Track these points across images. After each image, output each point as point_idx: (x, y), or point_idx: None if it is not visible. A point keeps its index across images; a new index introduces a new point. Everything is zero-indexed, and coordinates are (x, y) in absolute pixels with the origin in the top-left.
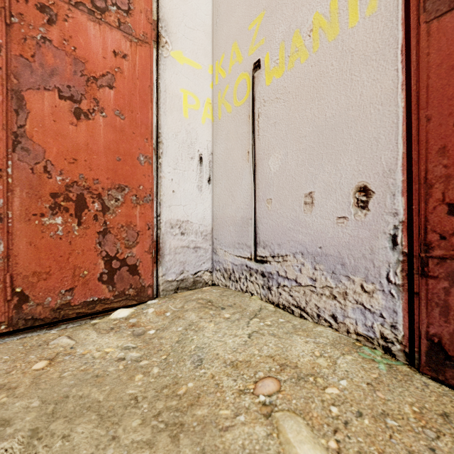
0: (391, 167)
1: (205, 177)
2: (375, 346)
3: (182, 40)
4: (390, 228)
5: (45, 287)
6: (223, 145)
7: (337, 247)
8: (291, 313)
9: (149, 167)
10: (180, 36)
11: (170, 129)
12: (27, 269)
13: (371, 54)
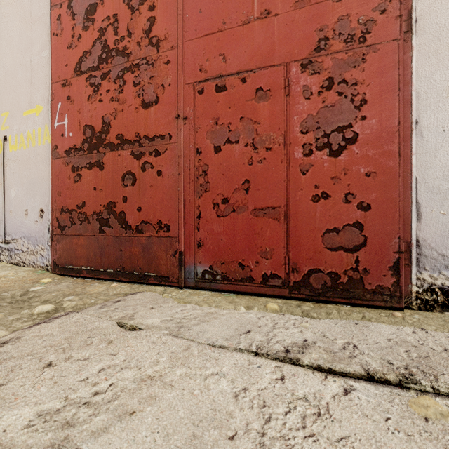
0: (48, 203)
1: None
2: (45, 269)
3: None
4: (48, 225)
5: None
6: None
7: (35, 233)
8: (20, 266)
9: None
10: None
11: None
12: None
13: (44, 160)
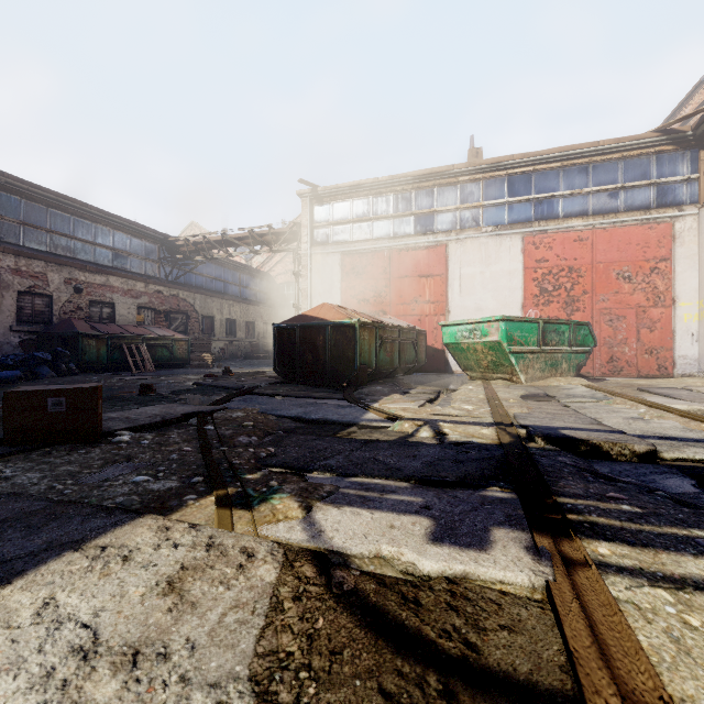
0: None
1: (694, 340)
2: None
3: (684, 298)
4: None
5: (643, 370)
6: (702, 330)
7: None
8: None
9: (671, 340)
10: (683, 298)
11: (678, 328)
12: (640, 366)
13: None
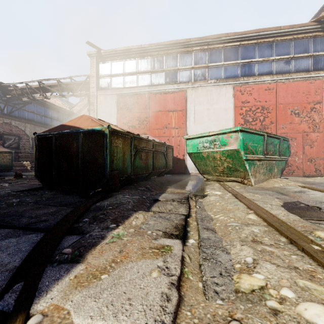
0: None
1: None
2: None
3: None
4: None
5: (306, 172)
6: None
7: None
8: None
9: (322, 153)
10: None
11: None
12: (304, 169)
13: None
